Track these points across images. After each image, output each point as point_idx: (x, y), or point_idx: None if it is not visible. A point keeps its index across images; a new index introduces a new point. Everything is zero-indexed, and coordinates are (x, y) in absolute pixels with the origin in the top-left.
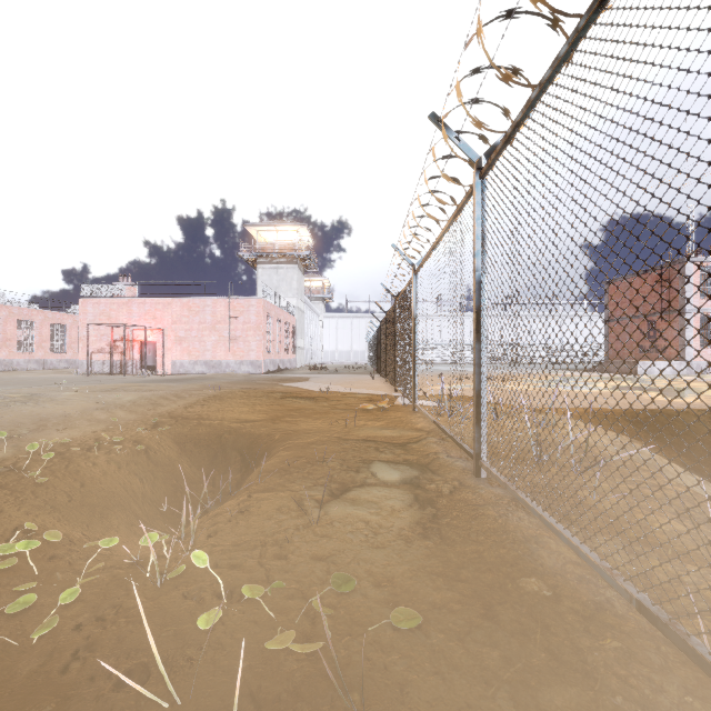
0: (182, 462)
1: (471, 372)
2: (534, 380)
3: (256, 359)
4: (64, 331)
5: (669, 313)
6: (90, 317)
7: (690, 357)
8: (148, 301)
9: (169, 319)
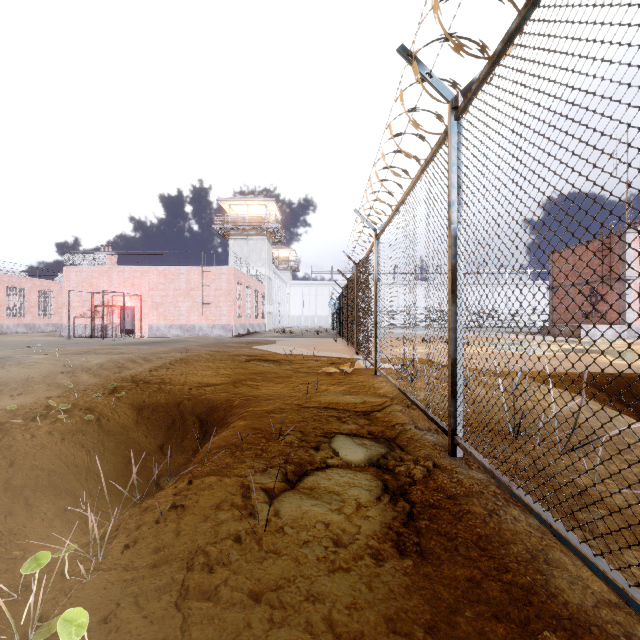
0: (137, 430)
1: (426, 335)
2: (487, 343)
3: (227, 323)
4: (52, 297)
5: (610, 281)
6: (73, 284)
7: (630, 321)
8: (127, 269)
9: (146, 286)
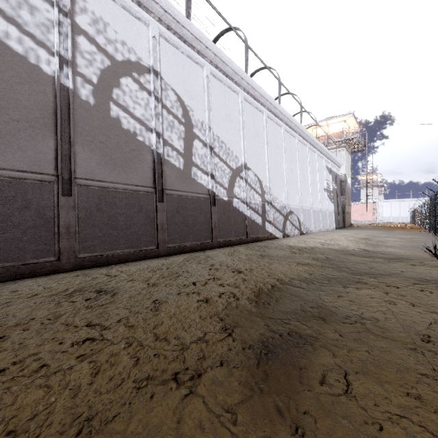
0: None
1: None
2: None
3: (369, 220)
4: None
5: None
6: None
7: None
8: None
9: None
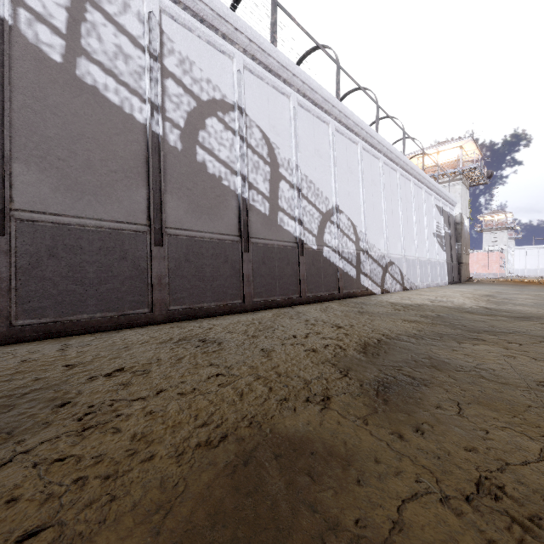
0: None
1: None
2: None
3: (495, 273)
4: None
5: None
6: None
7: None
8: None
9: None
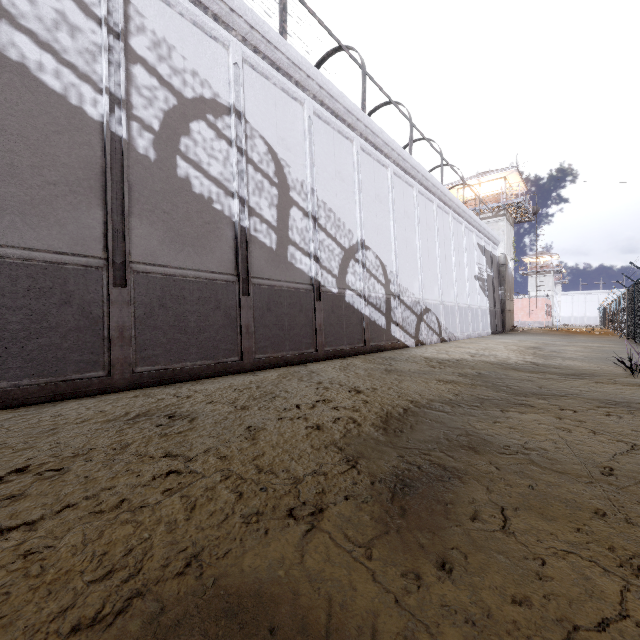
0: None
1: None
2: None
3: (541, 321)
4: None
5: None
6: None
7: None
8: None
9: None
